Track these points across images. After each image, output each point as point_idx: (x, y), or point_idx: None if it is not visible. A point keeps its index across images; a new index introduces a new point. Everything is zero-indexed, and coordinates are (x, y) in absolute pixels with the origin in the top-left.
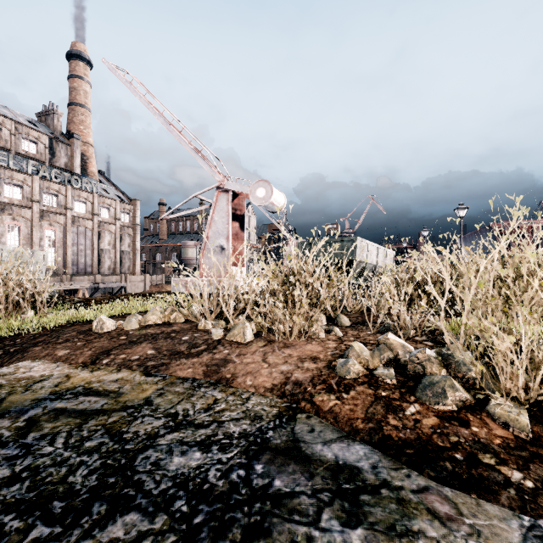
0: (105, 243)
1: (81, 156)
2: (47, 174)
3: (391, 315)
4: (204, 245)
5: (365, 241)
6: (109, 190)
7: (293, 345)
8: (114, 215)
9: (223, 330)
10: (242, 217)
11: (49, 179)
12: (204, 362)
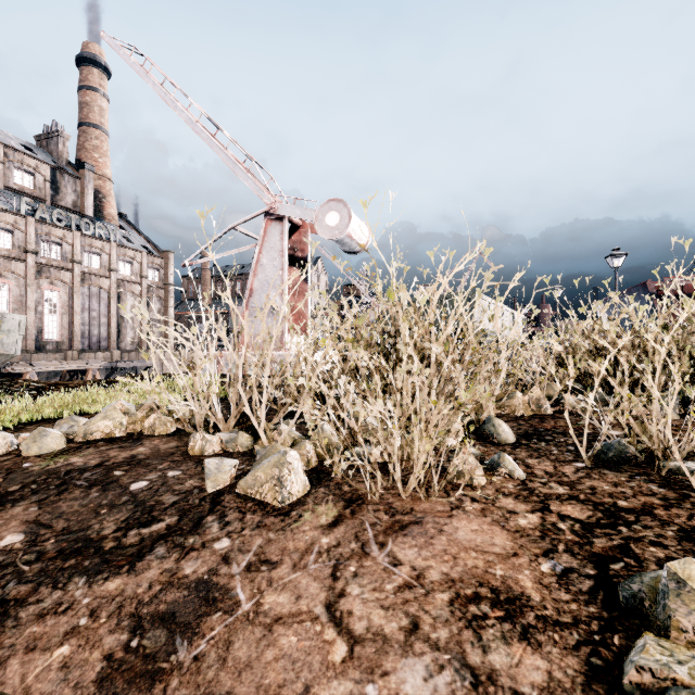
0: (127, 309)
1: (96, 193)
2: (46, 215)
3: (576, 415)
4: (247, 302)
5: (486, 298)
6: (133, 239)
7: (418, 521)
8: (139, 271)
9: (242, 458)
10: (304, 261)
11: (50, 222)
12: (133, 601)
